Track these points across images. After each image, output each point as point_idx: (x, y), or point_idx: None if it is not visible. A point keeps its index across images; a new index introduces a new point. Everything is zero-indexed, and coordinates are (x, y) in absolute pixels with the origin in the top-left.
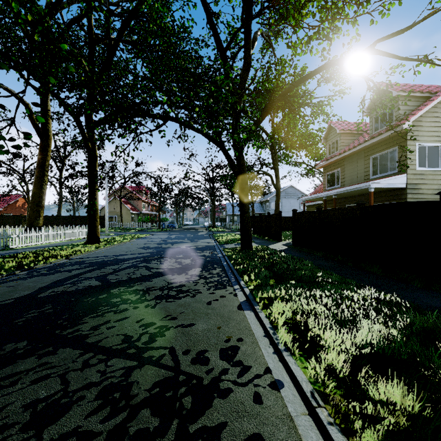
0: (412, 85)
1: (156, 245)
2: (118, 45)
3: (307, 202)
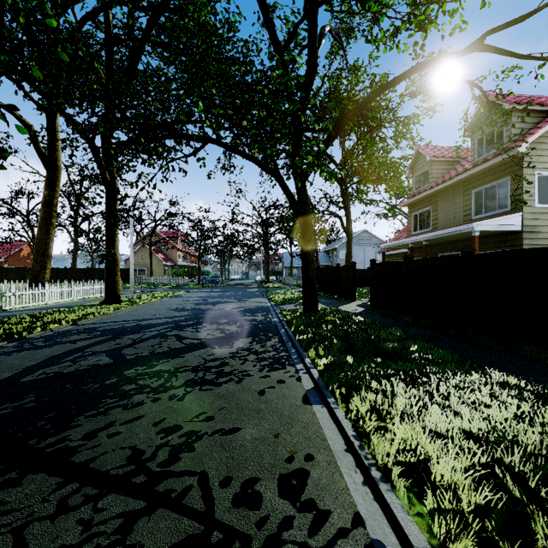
0: (528, 96)
1: (192, 306)
2: (144, 47)
3: (387, 250)
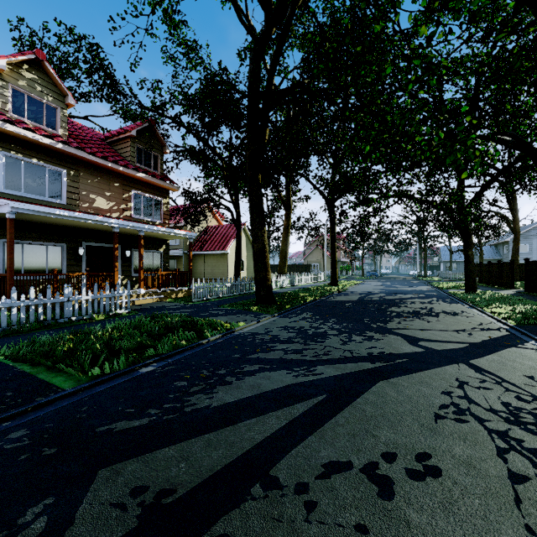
0: None
1: (383, 288)
2: None
3: None
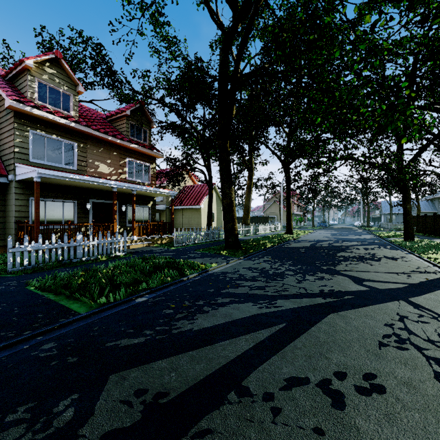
0: None
1: (331, 236)
2: None
3: None
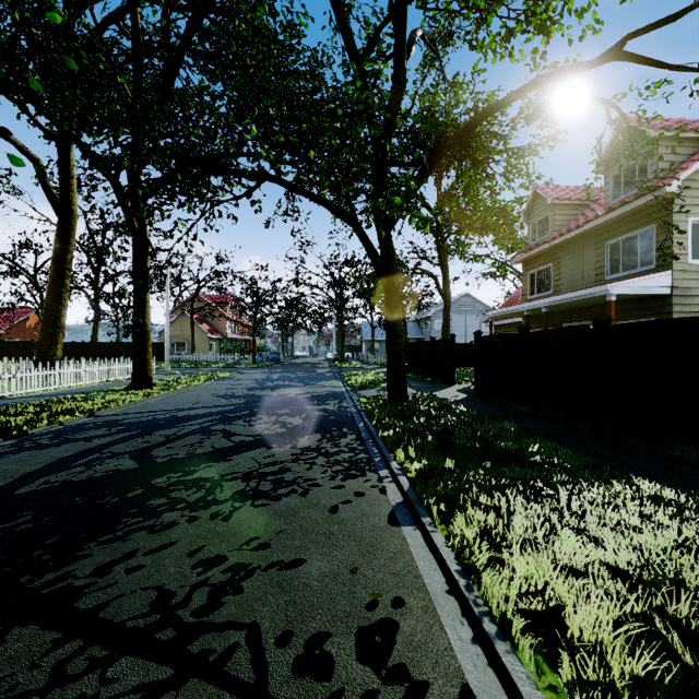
0: (679, 121)
1: (245, 391)
2: (182, 57)
3: (496, 319)
